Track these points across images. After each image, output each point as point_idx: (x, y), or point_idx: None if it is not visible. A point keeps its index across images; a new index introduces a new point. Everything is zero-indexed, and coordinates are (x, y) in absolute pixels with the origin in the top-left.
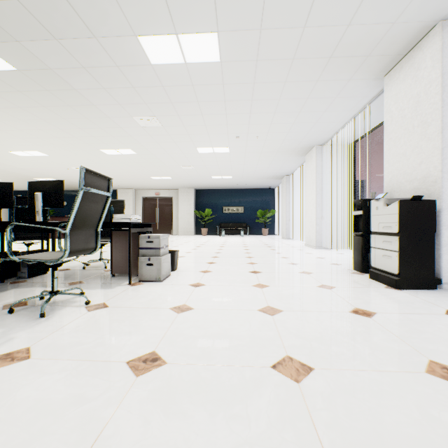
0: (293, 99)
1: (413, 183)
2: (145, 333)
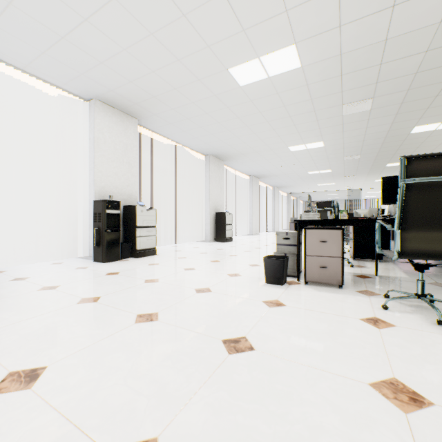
0: (113, 56)
1: (124, 196)
2: None
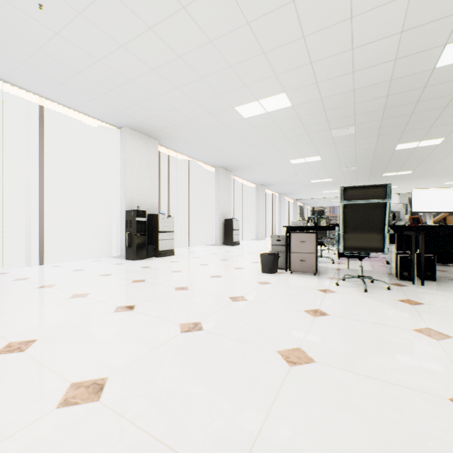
0: (146, 100)
1: (147, 205)
2: None
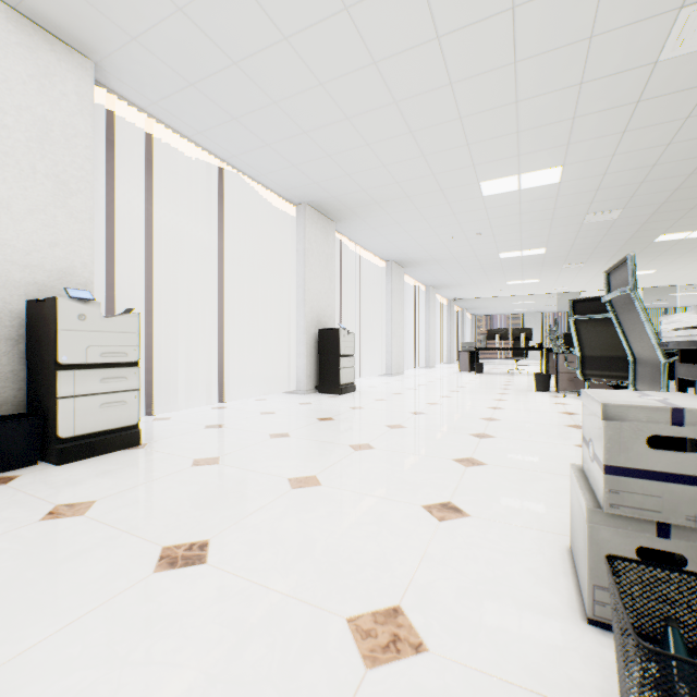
0: None
1: (35, 272)
2: (496, 447)
